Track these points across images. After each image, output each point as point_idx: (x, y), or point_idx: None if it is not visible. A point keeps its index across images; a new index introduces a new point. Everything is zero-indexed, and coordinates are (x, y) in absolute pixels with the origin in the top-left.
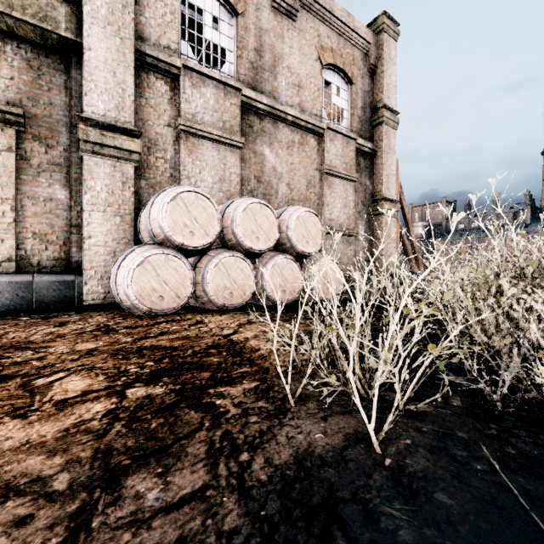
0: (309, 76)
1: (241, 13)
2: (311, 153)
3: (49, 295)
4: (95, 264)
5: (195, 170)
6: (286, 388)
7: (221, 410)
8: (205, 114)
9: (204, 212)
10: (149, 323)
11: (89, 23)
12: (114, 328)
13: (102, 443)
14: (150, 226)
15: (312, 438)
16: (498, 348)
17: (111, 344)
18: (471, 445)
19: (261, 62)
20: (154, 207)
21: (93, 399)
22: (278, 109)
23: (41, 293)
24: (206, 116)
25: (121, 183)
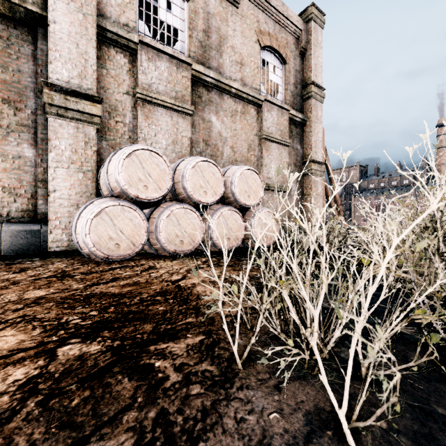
0: (250, 55)
1: None
2: (251, 121)
3: (16, 243)
4: (60, 215)
5: (151, 133)
6: (233, 348)
7: (159, 377)
8: (159, 84)
9: (157, 168)
10: (104, 269)
11: None
12: (70, 274)
13: (1, 434)
14: (108, 180)
15: (266, 420)
16: None
17: (61, 291)
18: None
19: (208, 42)
20: (111, 163)
21: (16, 362)
22: (223, 82)
23: (8, 241)
24: (160, 86)
25: (84, 143)
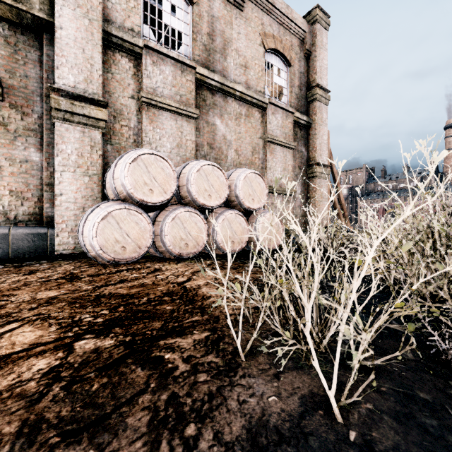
0: (254, 58)
1: (196, 2)
2: (256, 124)
3: (24, 246)
4: (66, 218)
5: (156, 137)
6: (237, 341)
7: (169, 367)
8: (164, 88)
9: (162, 172)
10: (111, 271)
11: (61, 5)
12: (78, 276)
13: (33, 412)
14: (114, 184)
15: (265, 402)
16: (450, 300)
17: (72, 292)
18: (438, 410)
19: (213, 45)
20: (117, 168)
21: (38, 354)
22: (227, 85)
23: (16, 244)
24: (165, 90)
25: (90, 147)
